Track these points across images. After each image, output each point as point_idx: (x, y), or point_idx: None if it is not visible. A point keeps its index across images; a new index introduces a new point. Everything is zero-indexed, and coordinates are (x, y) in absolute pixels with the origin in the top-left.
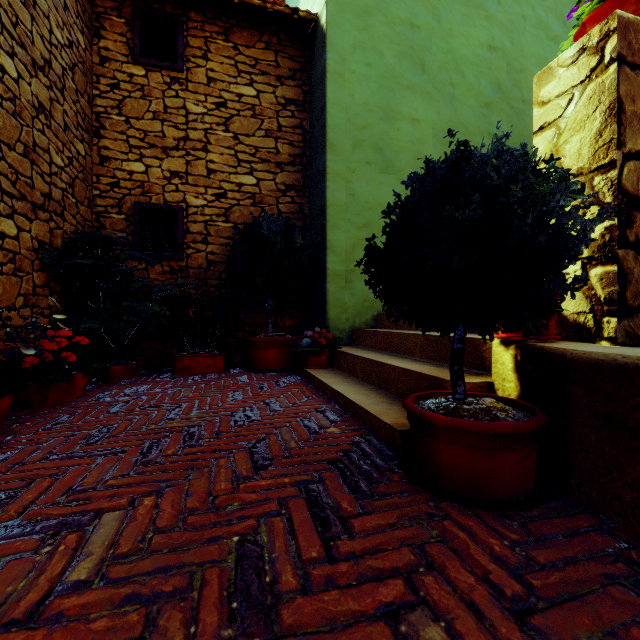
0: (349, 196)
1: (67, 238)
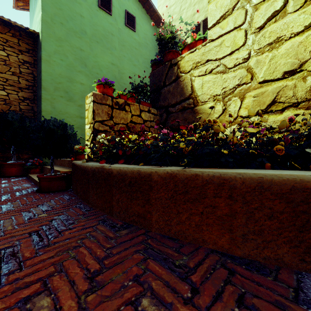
0: (52, 108)
1: None
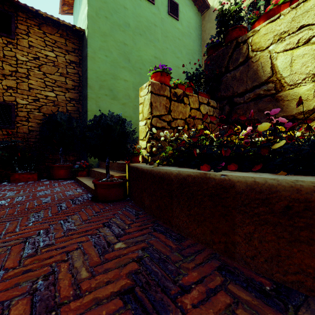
0: (98, 107)
1: None
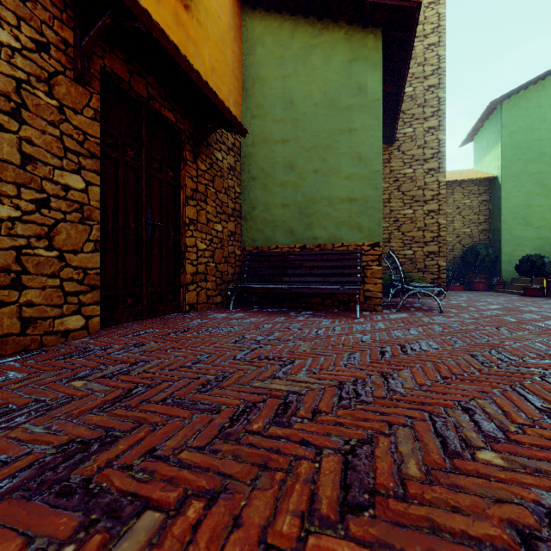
0: (510, 236)
1: None
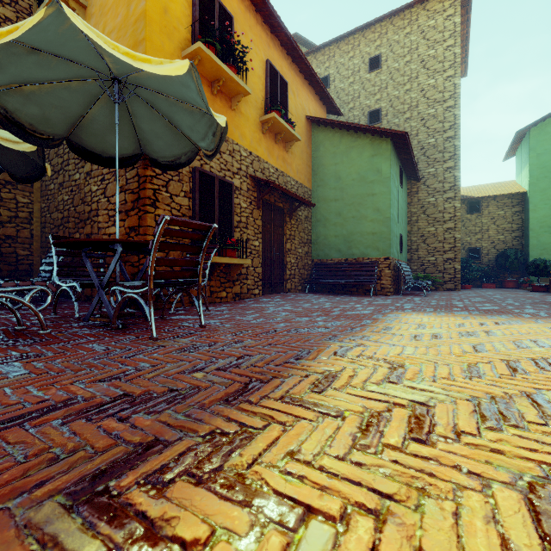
0: (537, 242)
1: (461, 260)
